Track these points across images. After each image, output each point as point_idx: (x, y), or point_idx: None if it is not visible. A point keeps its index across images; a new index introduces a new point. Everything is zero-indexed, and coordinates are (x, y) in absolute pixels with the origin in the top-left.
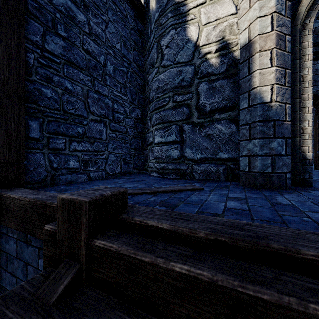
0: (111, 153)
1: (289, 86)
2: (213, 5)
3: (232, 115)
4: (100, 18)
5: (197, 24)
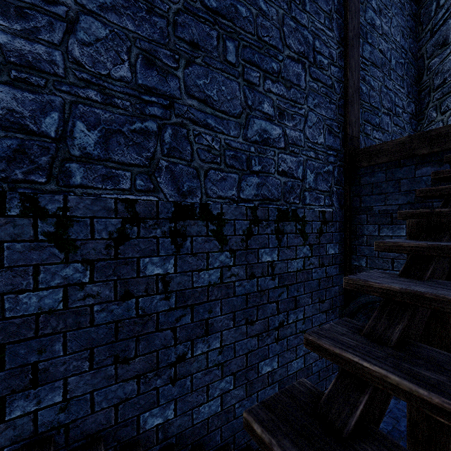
0: None
1: None
2: None
3: None
4: (387, 16)
5: None
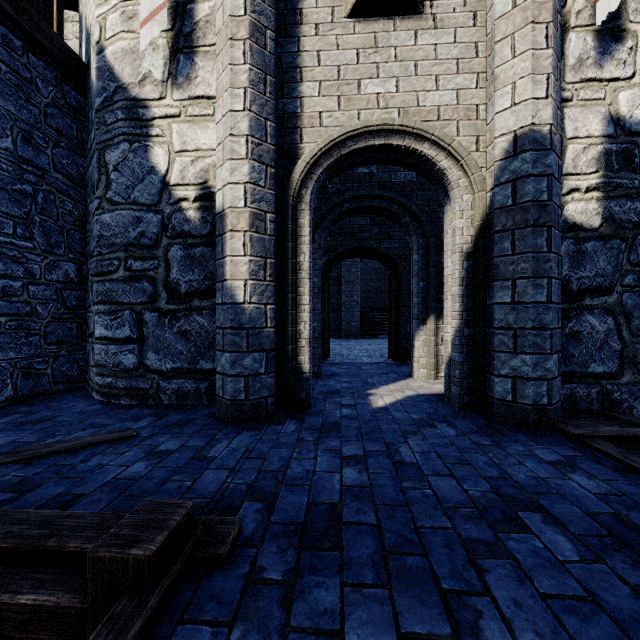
0: None
1: (273, 281)
2: (191, 124)
3: None
4: None
5: (167, 146)
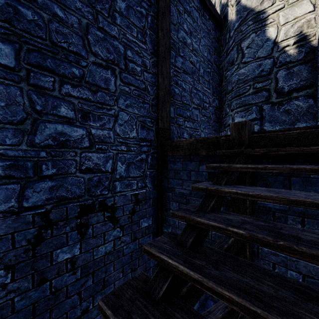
0: (202, 131)
1: None
2: (291, 8)
3: (310, 92)
4: (197, 37)
5: (276, 25)
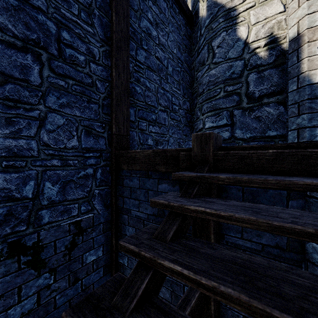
0: (171, 137)
1: None
2: (261, 6)
3: (280, 98)
4: (164, 31)
5: (247, 24)
